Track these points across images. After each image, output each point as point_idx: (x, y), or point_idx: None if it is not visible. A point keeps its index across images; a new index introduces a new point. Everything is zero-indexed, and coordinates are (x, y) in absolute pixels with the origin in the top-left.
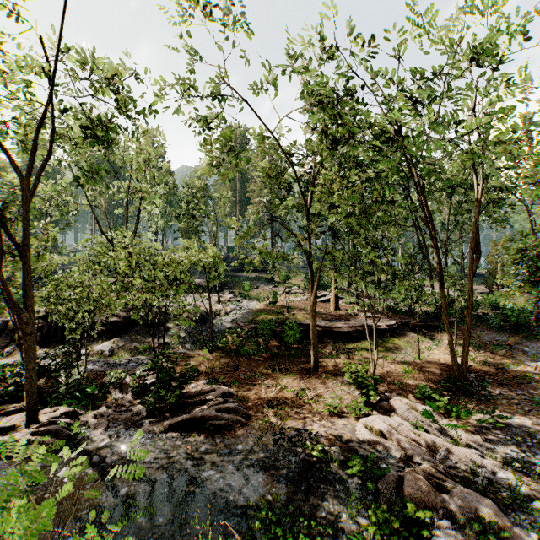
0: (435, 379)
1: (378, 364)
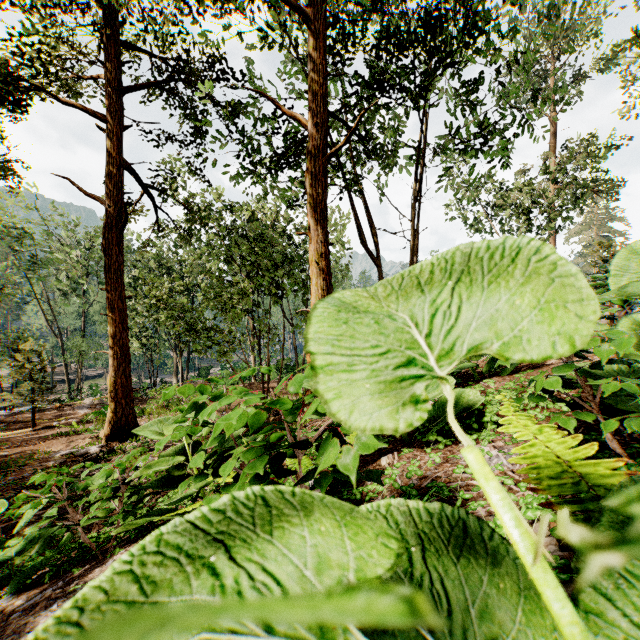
0: (106, 388)
1: (85, 388)
